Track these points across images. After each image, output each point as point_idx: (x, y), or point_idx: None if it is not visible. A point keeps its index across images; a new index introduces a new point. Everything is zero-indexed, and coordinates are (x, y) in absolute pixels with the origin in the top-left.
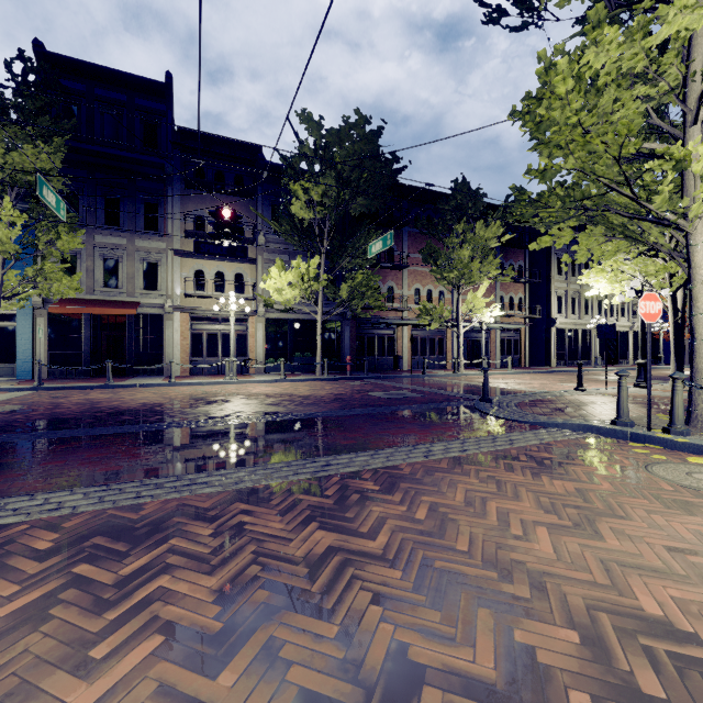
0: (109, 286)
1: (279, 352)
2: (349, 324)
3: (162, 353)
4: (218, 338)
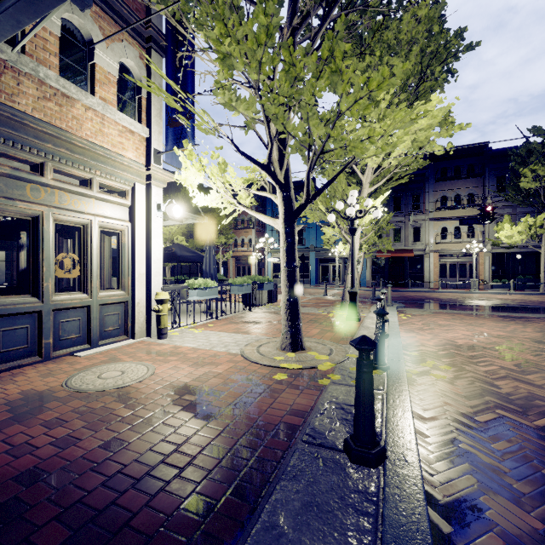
0: (396, 242)
1: (502, 275)
2: None
3: (422, 275)
4: (456, 267)
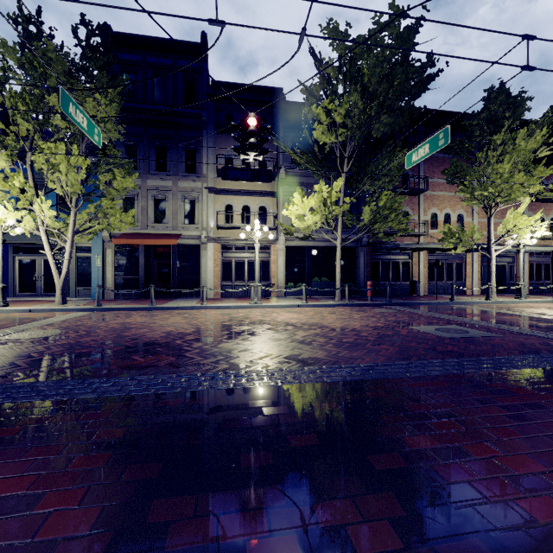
0: (158, 221)
1: (298, 277)
2: (364, 250)
3: (198, 278)
4: (244, 265)
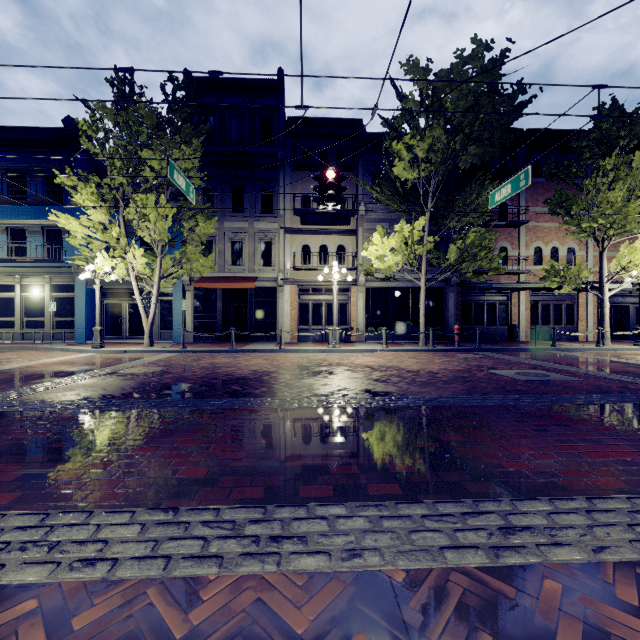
0: (235, 264)
1: (379, 320)
2: (454, 291)
3: (275, 321)
4: (321, 308)
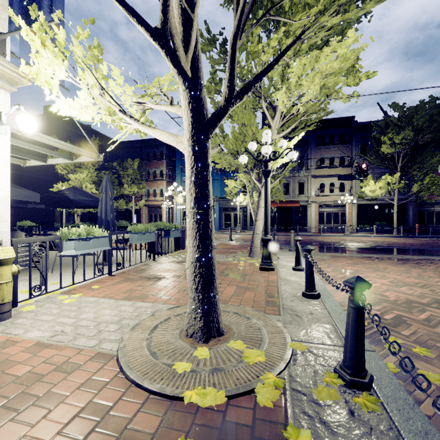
0: (285, 194)
1: (364, 221)
2: (413, 205)
3: (306, 222)
4: (331, 215)
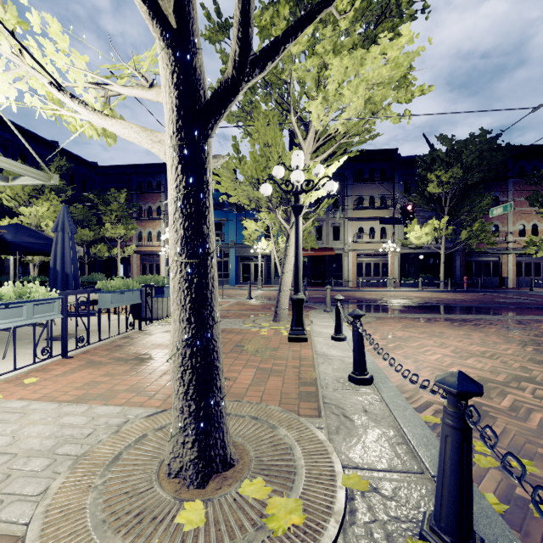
0: (317, 240)
1: (408, 273)
2: (460, 254)
3: (341, 274)
4: (371, 266)
